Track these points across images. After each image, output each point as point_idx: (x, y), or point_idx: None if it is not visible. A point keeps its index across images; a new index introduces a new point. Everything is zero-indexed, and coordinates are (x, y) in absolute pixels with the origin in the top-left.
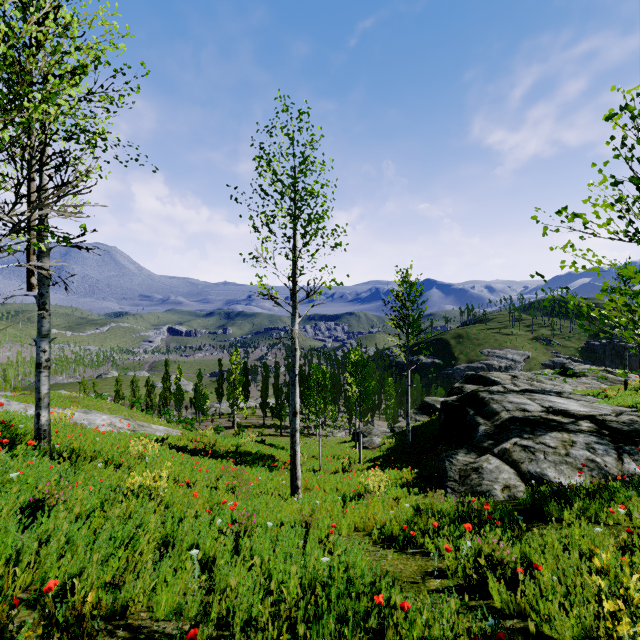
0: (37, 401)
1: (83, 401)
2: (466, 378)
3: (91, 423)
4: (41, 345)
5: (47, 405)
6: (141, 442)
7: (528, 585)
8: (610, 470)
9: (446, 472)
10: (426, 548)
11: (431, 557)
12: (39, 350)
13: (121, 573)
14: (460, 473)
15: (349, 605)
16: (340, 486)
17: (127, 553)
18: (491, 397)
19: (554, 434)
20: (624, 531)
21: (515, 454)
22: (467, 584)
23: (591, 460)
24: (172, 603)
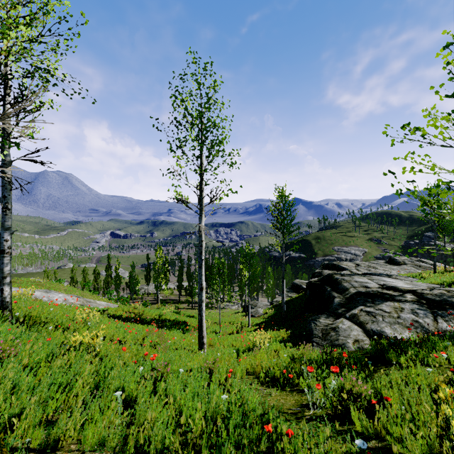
0: (1, 279)
1: (46, 284)
2: (323, 266)
3: (50, 299)
4: (4, 236)
5: (9, 282)
6: (86, 312)
7: (382, 413)
8: (429, 328)
9: (312, 331)
10: (300, 386)
11: (304, 393)
12: (2, 240)
13: (59, 412)
14: (322, 331)
15: (244, 434)
16: (235, 343)
17: (64, 395)
18: (342, 278)
19: (388, 303)
20: (446, 371)
21: (361, 317)
22: (334, 413)
23: (415, 321)
24: (97, 436)
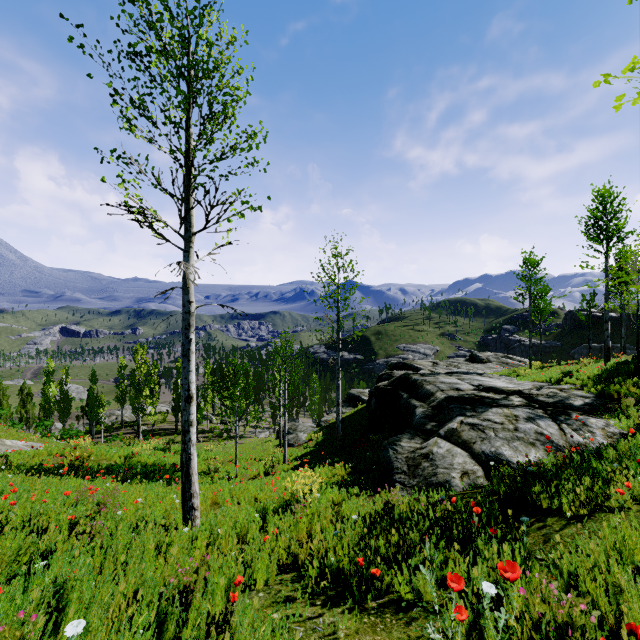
0: None
1: None
2: (391, 367)
3: None
4: None
5: None
6: None
7: None
8: (559, 442)
9: (391, 463)
10: (395, 591)
11: (410, 613)
12: None
13: None
14: (408, 462)
15: None
16: (260, 495)
17: None
18: (423, 379)
19: (495, 410)
20: None
21: (465, 434)
22: None
23: (540, 433)
24: None
